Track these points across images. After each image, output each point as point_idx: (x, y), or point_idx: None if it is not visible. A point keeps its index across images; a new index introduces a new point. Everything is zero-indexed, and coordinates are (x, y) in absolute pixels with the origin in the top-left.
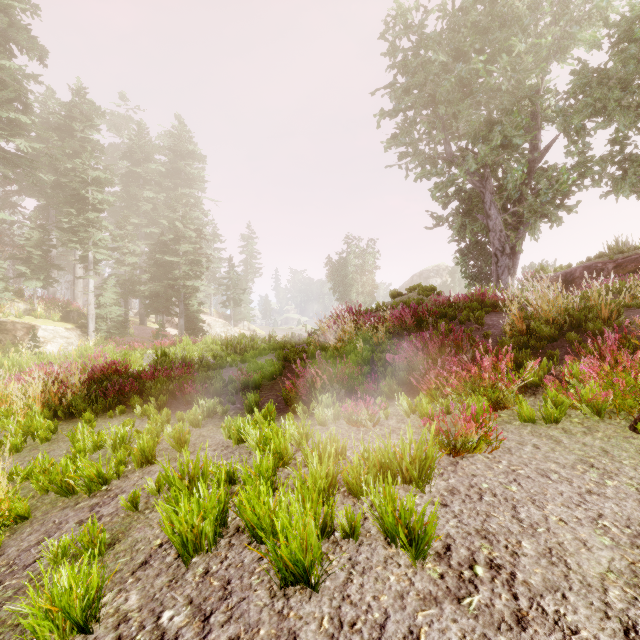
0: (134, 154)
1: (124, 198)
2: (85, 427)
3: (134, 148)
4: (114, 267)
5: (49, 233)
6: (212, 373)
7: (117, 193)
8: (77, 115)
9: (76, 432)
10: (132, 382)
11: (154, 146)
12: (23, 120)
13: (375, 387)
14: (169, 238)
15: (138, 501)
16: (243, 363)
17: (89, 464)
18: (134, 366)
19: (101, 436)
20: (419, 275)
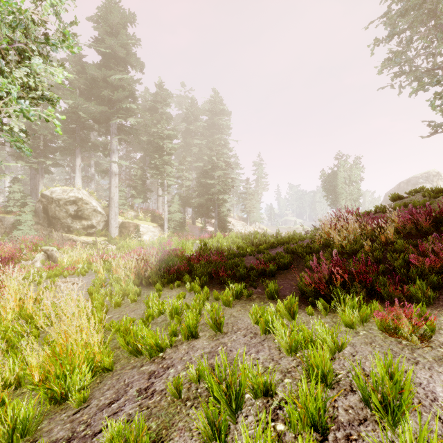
0: (189, 118)
1: (183, 146)
2: (154, 296)
3: (189, 114)
4: (178, 188)
5: (145, 171)
6: (237, 260)
7: (179, 143)
8: (159, 99)
9: (149, 299)
10: (185, 264)
11: (200, 110)
12: (133, 107)
13: (400, 289)
14: (208, 168)
15: (181, 389)
16: (258, 253)
17: (150, 334)
18: (187, 251)
19: (163, 305)
20: (406, 182)
